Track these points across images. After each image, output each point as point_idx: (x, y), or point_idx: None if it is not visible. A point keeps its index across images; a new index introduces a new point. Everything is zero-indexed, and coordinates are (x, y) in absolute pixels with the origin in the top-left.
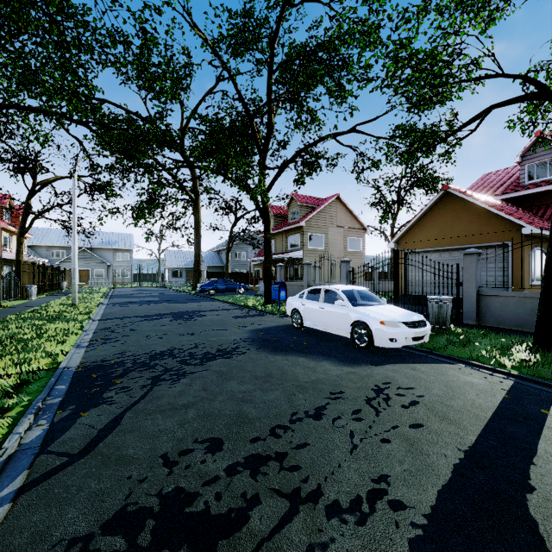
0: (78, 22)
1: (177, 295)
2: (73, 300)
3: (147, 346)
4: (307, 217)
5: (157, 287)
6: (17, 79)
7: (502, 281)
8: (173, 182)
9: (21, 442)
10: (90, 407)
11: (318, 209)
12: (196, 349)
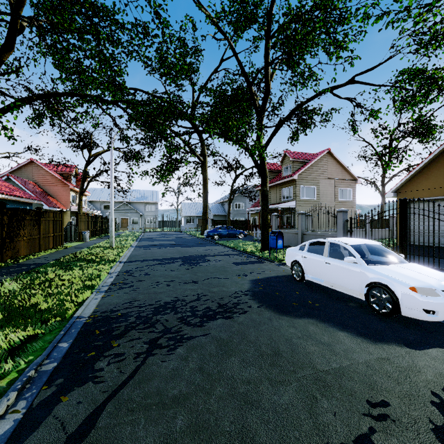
0: (111, 22)
1: (189, 239)
2: (111, 243)
3: (155, 294)
4: (299, 171)
5: (175, 232)
6: (65, 71)
7: None
8: (184, 146)
9: None
10: (75, 385)
11: (310, 163)
12: (197, 302)
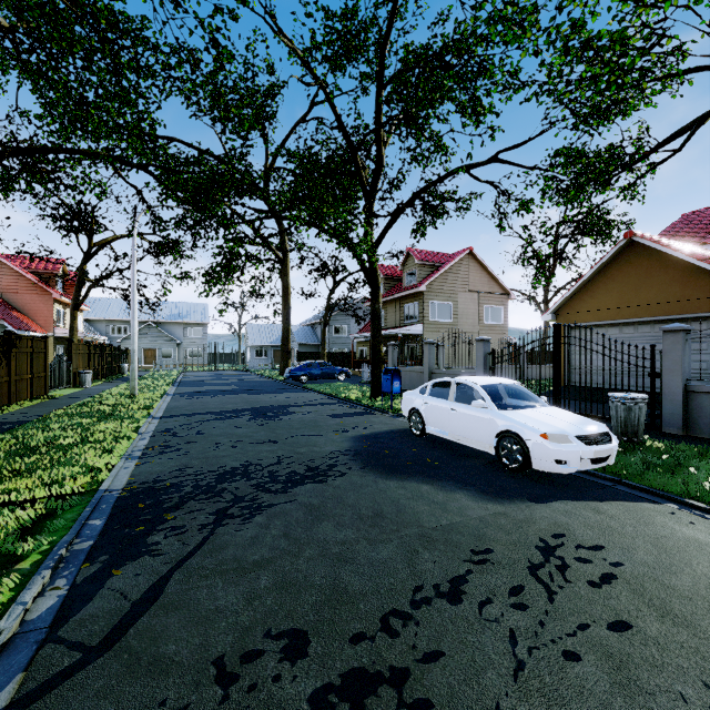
0: (136, 40)
1: (260, 382)
2: (133, 390)
3: (215, 459)
4: (428, 280)
5: (236, 371)
6: (62, 115)
7: None
8: (254, 238)
9: (25, 618)
10: (127, 559)
11: (444, 268)
12: (278, 466)
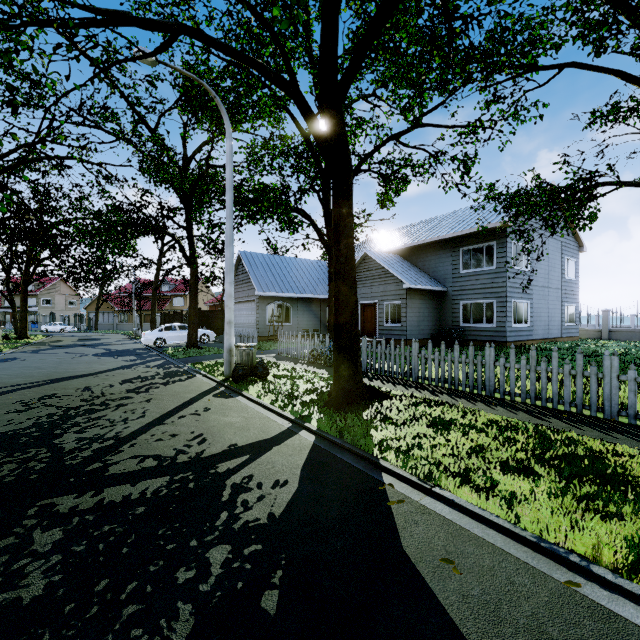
0: None
1: None
2: None
3: None
4: (41, 290)
5: None
6: None
7: (113, 322)
8: None
9: None
10: None
11: (49, 285)
12: None
